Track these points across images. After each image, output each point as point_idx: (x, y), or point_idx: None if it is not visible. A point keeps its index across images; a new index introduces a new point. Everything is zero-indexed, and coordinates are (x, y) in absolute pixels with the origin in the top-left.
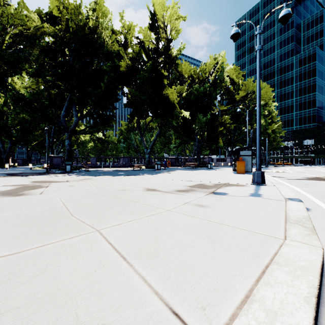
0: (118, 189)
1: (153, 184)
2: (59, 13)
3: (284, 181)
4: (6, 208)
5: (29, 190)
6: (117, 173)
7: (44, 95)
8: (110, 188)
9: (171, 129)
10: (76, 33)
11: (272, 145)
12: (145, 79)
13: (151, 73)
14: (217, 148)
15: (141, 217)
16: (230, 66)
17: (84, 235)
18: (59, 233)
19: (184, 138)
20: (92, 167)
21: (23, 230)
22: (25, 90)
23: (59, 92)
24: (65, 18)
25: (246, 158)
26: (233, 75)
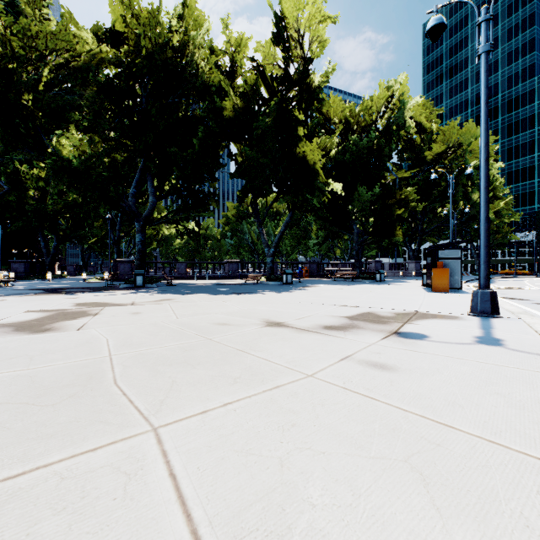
0: (214, 321)
1: (279, 311)
2: (126, 27)
3: (532, 307)
4: (5, 360)
5: (63, 320)
6: (218, 289)
7: (102, 161)
8: (201, 318)
9: (311, 213)
10: (152, 57)
11: (495, 239)
12: (266, 128)
13: (275, 118)
14: (392, 244)
15: (252, 392)
16: (416, 100)
17: (121, 443)
18: (71, 435)
19: (333, 228)
20: (179, 279)
21: (6, 419)
22: (72, 154)
23: (129, 158)
24: (135, 33)
25: (449, 263)
26: (420, 116)
